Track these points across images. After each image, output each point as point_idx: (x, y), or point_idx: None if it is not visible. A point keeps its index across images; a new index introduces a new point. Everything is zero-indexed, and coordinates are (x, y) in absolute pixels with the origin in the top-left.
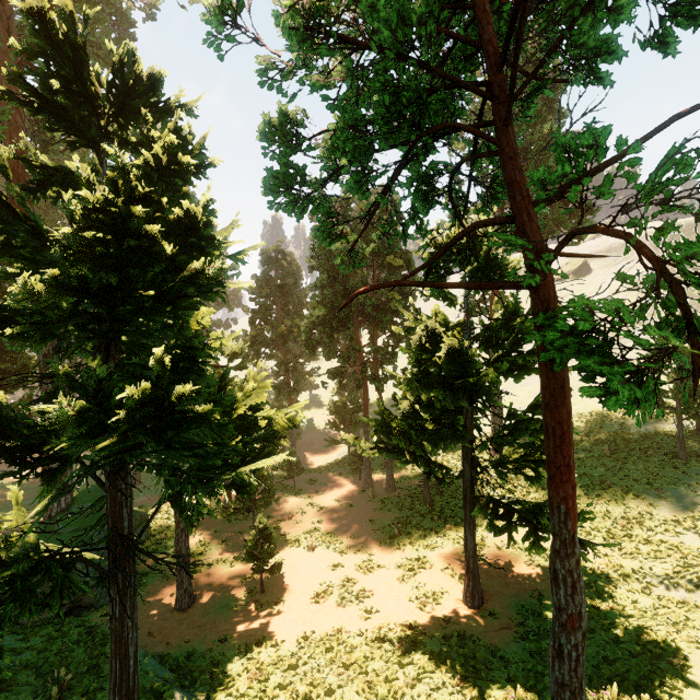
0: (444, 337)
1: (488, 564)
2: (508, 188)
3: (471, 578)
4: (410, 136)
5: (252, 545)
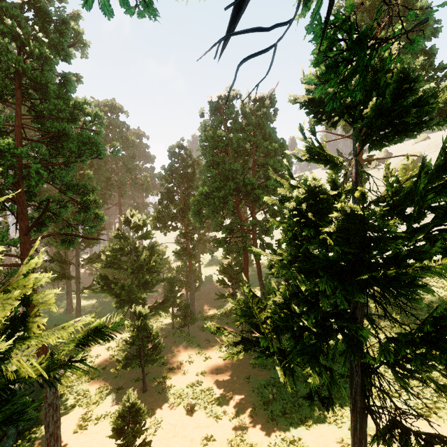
0: (334, 204)
1: None
2: None
3: None
4: None
5: (116, 425)
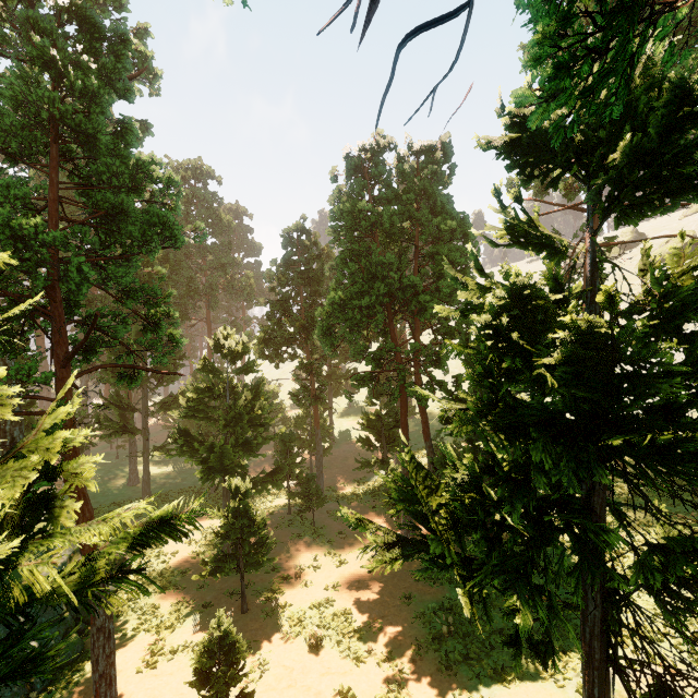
0: (557, 316)
1: None
2: None
3: None
4: None
5: (199, 667)
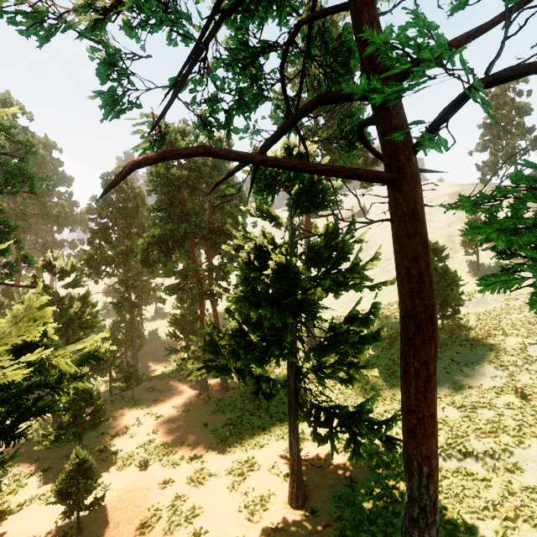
0: (272, 255)
1: (308, 457)
2: (362, 48)
3: (296, 479)
4: None
5: (64, 486)
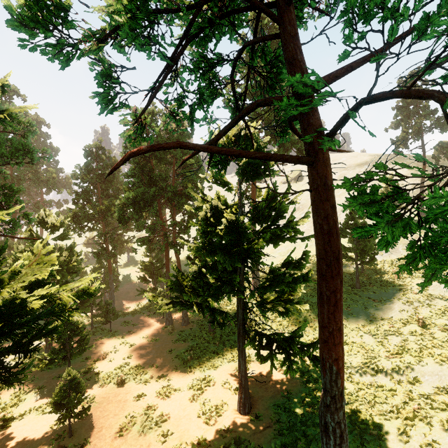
0: (225, 214)
1: (253, 375)
2: (289, 67)
3: (243, 392)
4: (196, 0)
5: (58, 397)
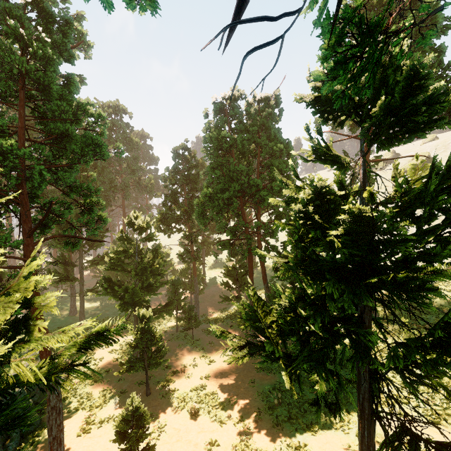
0: (341, 205)
1: None
2: None
3: None
4: None
5: (119, 430)
